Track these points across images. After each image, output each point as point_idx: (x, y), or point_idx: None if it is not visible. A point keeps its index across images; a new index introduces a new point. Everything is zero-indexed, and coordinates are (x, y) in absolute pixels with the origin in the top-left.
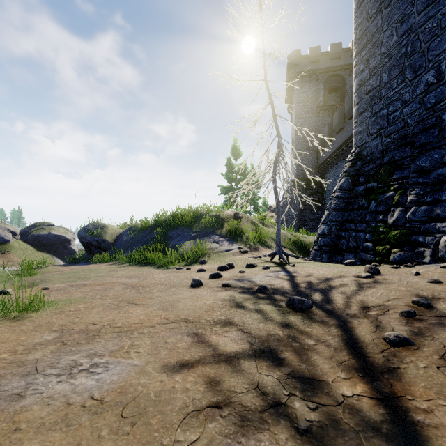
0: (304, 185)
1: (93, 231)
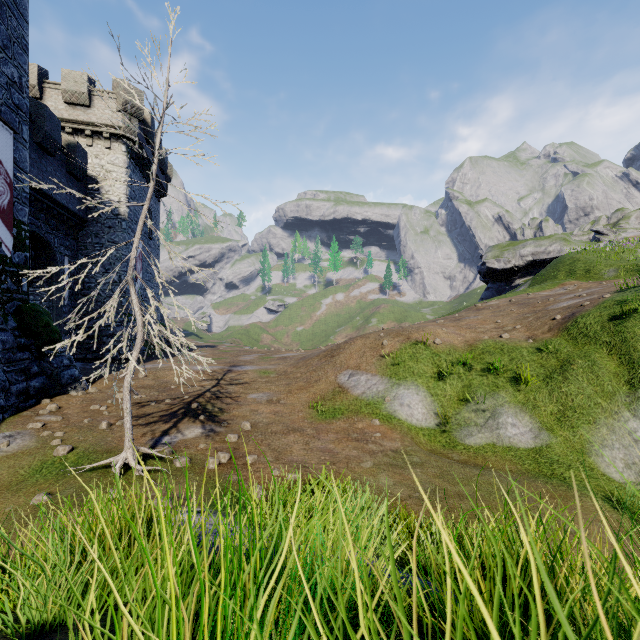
0: None
1: None
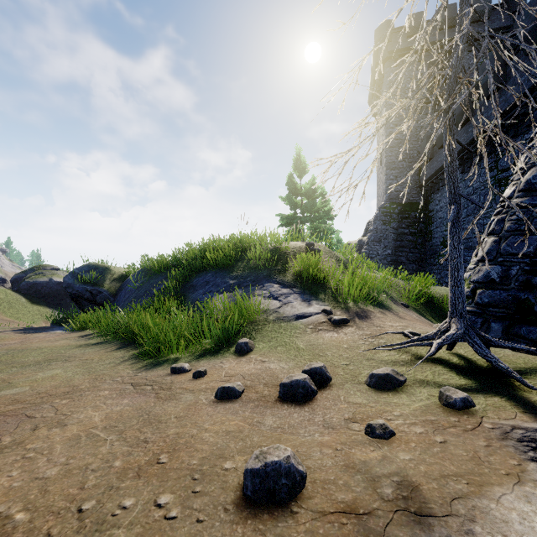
0: (400, 212)
1: (85, 277)
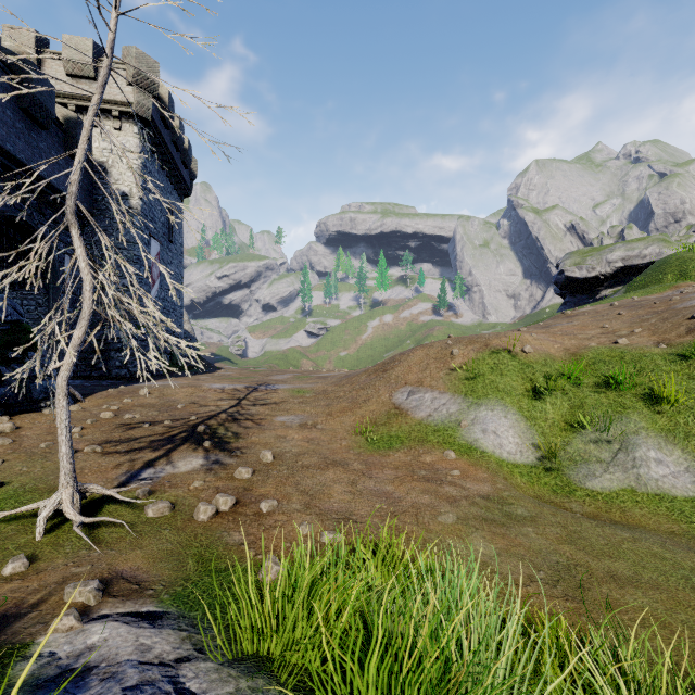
0: None
1: None
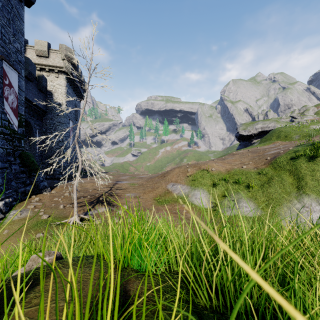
0: None
1: None
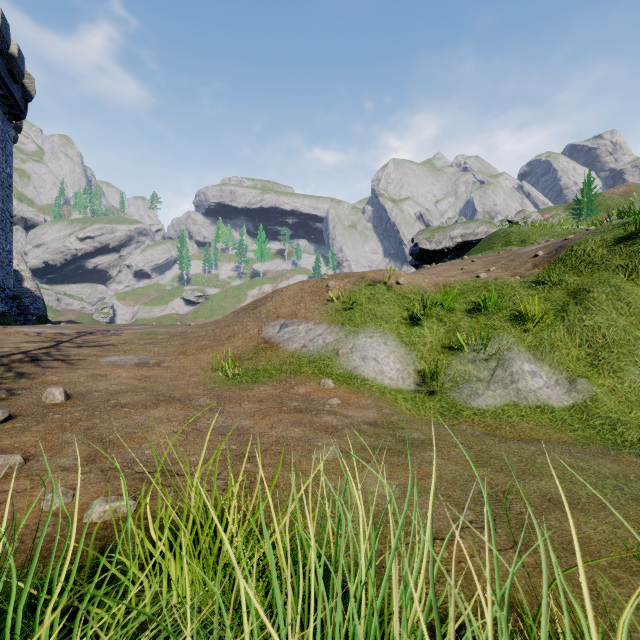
0: None
1: None
